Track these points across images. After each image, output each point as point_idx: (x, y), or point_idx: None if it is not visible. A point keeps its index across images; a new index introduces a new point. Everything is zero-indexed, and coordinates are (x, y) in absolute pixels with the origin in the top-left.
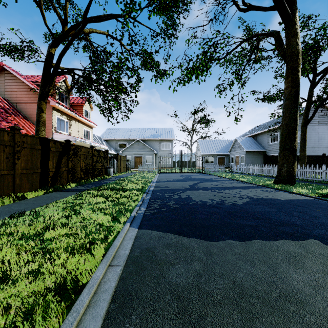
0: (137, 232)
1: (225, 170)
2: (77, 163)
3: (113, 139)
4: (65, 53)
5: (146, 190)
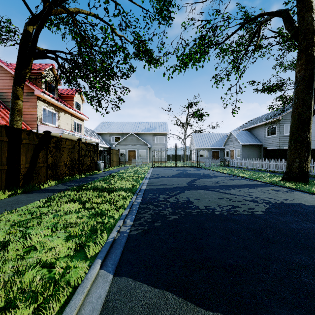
0: (110, 287)
1: (220, 164)
2: (59, 157)
3: (107, 132)
4: (41, 28)
5: (136, 190)
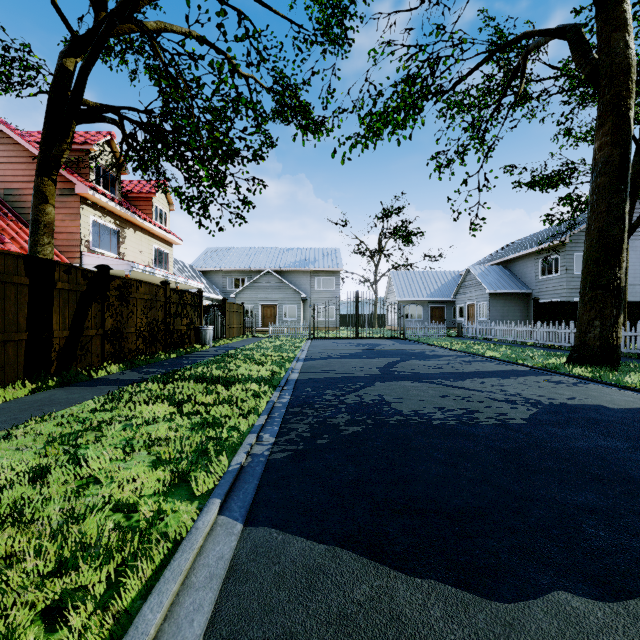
0: (239, 543)
1: (446, 333)
2: (127, 318)
3: (218, 269)
4: (93, 64)
5: (280, 382)
